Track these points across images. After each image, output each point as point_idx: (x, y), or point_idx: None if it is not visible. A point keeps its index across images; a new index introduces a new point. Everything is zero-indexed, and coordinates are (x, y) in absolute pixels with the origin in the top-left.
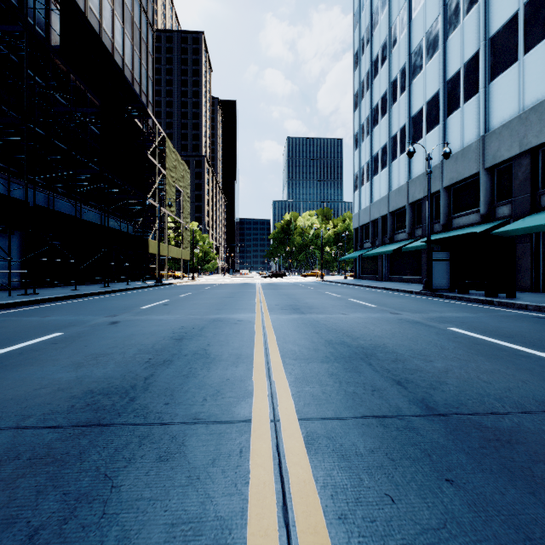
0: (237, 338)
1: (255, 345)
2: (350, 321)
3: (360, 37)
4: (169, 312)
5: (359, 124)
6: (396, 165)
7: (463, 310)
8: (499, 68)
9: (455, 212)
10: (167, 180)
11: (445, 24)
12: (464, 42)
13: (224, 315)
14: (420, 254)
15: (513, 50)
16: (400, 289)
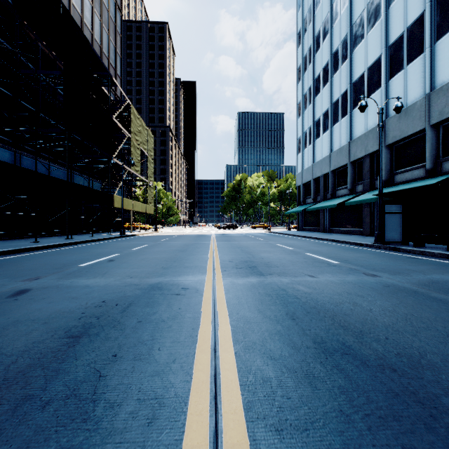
0: (169, 333)
1: (196, 358)
2: (326, 290)
3: (303, 18)
4: (106, 272)
5: (302, 94)
6: (337, 128)
7: (445, 269)
8: (446, 26)
9: (397, 168)
10: (132, 143)
11: None
12: (407, 6)
13: (168, 278)
14: (360, 208)
15: None
16: (349, 241)
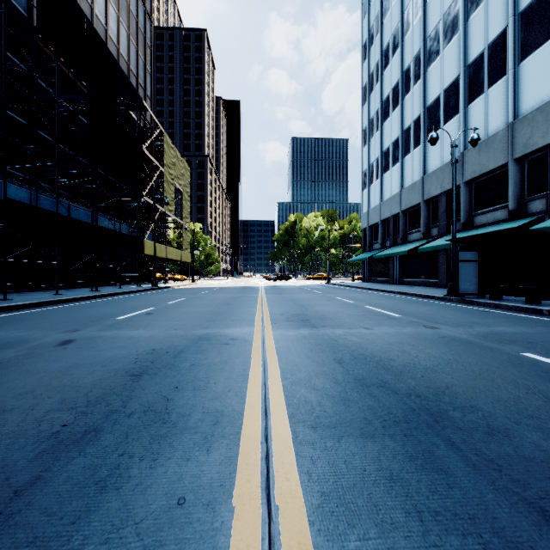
0: (223, 373)
1: (249, 389)
2: (378, 340)
3: (369, 27)
4: (147, 324)
5: (368, 119)
6: (409, 160)
7: (513, 322)
8: (531, 45)
9: (477, 209)
10: (165, 178)
11: (466, 2)
12: (488, 20)
13: (214, 330)
14: (436, 255)
15: (549, 24)
16: (419, 293)
